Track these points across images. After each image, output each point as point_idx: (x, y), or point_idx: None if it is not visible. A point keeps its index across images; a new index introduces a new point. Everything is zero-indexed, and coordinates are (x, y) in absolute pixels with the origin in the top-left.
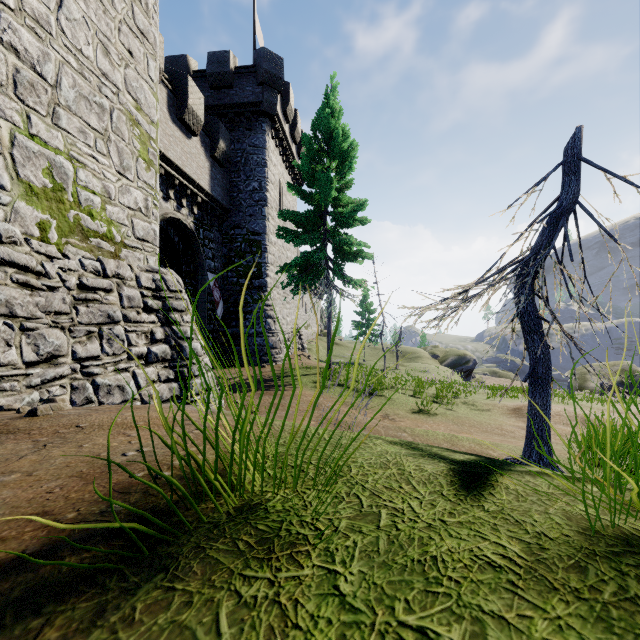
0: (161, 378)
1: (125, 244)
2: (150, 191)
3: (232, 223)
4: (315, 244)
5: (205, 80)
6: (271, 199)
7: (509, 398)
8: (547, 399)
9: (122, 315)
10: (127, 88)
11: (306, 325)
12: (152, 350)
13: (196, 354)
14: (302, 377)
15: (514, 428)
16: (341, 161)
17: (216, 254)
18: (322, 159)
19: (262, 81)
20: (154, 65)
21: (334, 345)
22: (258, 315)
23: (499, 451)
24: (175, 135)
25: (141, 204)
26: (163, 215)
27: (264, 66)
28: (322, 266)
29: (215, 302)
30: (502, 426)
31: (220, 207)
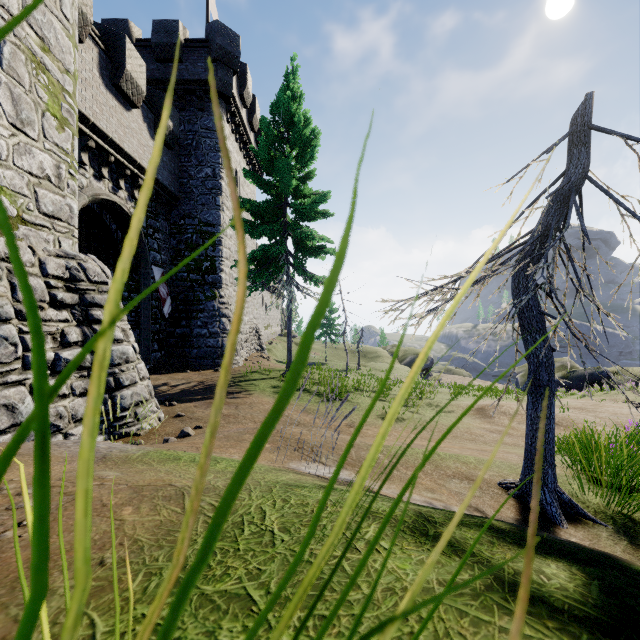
0: (75, 391)
1: (24, 220)
2: (64, 157)
3: (182, 212)
4: (274, 237)
5: (150, 51)
6: (226, 188)
7: (469, 397)
8: (550, 411)
9: (15, 311)
10: (27, 19)
11: (266, 325)
12: (62, 356)
13: (126, 359)
14: (259, 381)
15: (482, 431)
16: (302, 149)
17: (163, 246)
18: (282, 146)
19: (216, 57)
20: (70, 1)
21: (295, 345)
22: (211, 314)
23: (489, 471)
24: (109, 104)
25: (50, 171)
26: (94, 196)
27: (218, 41)
28: (282, 261)
29: (161, 299)
30: (471, 429)
31: (167, 193)
